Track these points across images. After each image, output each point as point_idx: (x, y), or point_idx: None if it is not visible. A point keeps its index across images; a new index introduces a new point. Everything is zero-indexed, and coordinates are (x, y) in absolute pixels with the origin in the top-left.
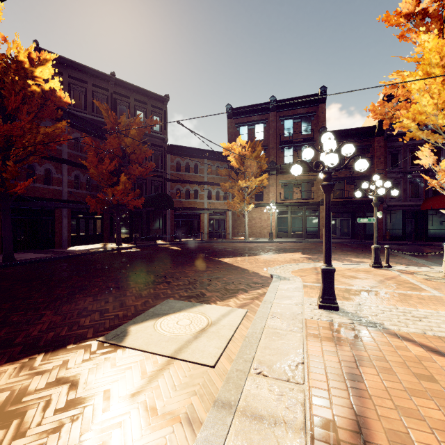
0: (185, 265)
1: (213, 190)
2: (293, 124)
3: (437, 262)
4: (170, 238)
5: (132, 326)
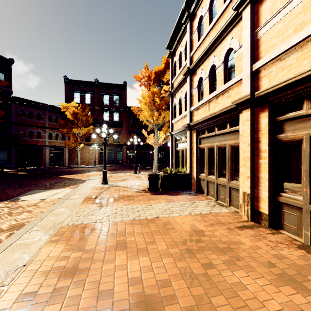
0: (37, 180)
1: (54, 133)
2: (109, 98)
3: (160, 171)
4: (15, 167)
5: (20, 197)
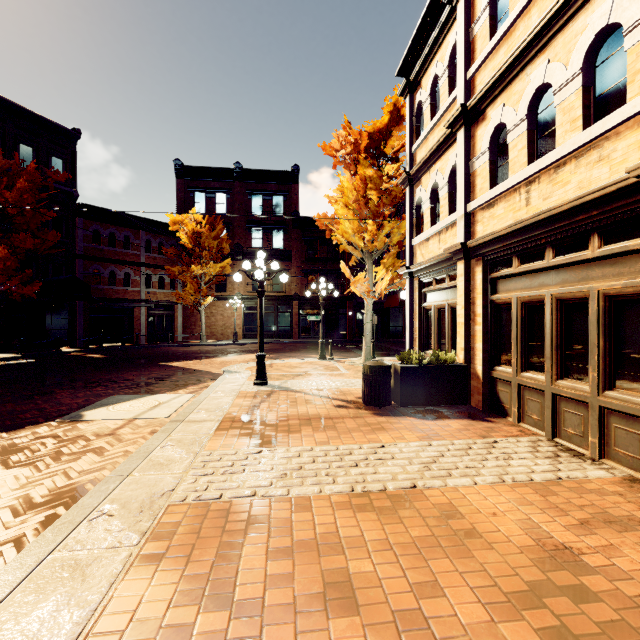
0: (121, 372)
1: (155, 275)
2: (263, 201)
3: (376, 354)
4: (83, 344)
5: (85, 412)
